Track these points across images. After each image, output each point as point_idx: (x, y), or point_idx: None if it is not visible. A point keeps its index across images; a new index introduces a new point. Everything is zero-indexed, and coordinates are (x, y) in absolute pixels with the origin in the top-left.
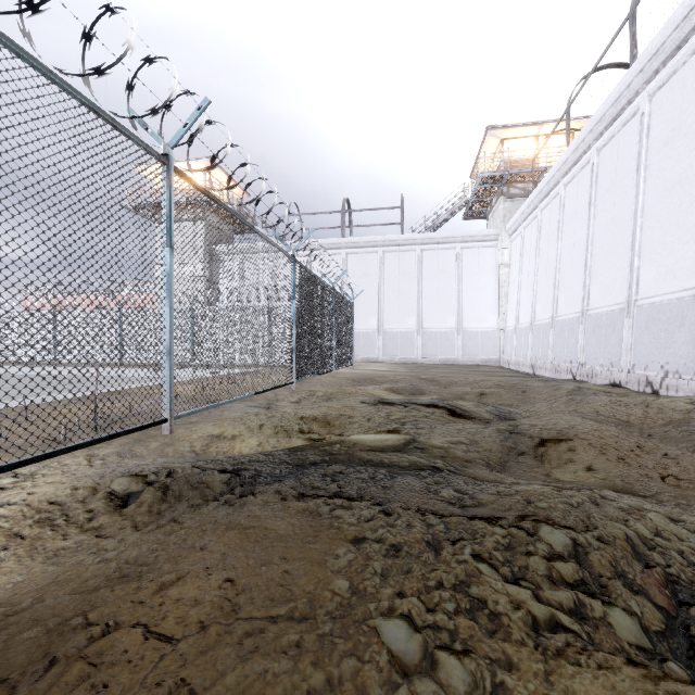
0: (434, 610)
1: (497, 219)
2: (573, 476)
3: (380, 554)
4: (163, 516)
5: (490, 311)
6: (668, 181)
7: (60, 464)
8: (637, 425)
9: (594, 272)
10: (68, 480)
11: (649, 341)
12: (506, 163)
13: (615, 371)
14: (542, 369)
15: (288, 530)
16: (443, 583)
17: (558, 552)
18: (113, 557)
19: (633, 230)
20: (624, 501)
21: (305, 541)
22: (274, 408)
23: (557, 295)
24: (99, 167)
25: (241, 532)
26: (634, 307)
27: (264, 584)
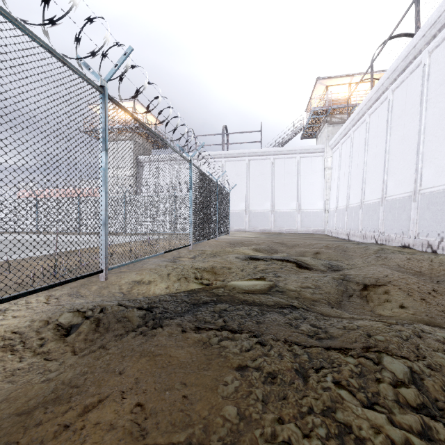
0: (309, 436)
1: (323, 138)
2: (391, 312)
3: (260, 381)
4: (95, 343)
5: (319, 198)
6: (442, 110)
7: (26, 302)
8: (427, 274)
9: (390, 171)
10: (29, 315)
11: (430, 217)
12: (329, 101)
13: (405, 238)
14: (354, 236)
15: (187, 358)
16: (313, 409)
17: (400, 379)
18: (54, 378)
19: (418, 143)
20: (438, 334)
21: (200, 368)
22: (177, 262)
23: (364, 187)
24: (53, 92)
25: (151, 359)
26: (419, 195)
27: (167, 409)
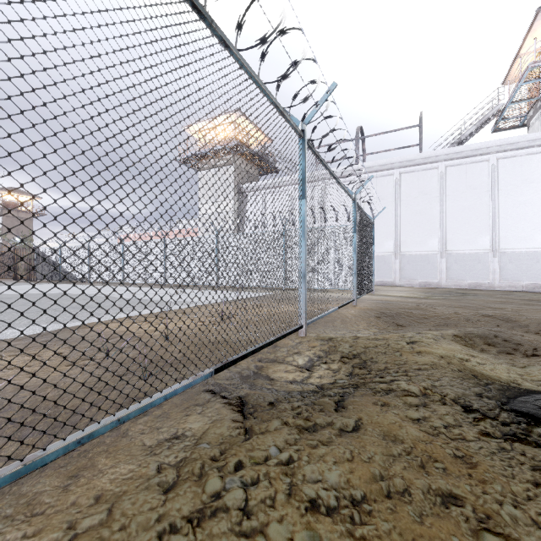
0: None
1: None
2: None
3: None
4: None
5: (538, 228)
6: None
7: None
8: None
9: None
10: None
11: None
12: None
13: None
14: None
15: None
16: None
17: None
18: None
19: None
20: None
21: None
22: (248, 418)
23: None
24: None
25: None
26: None
27: None
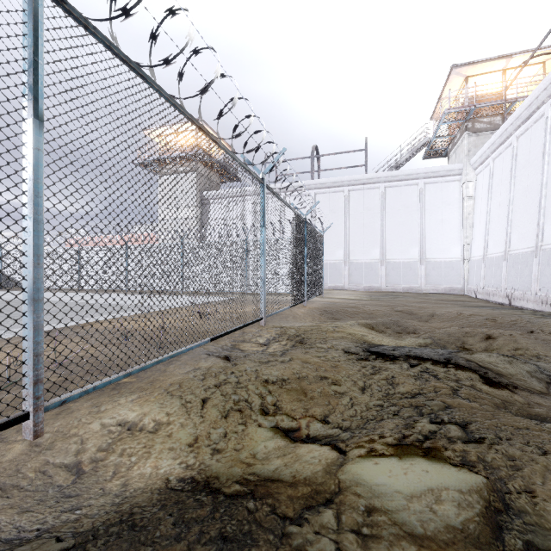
0: None
1: (461, 155)
2: None
3: None
4: None
5: (453, 242)
6: None
7: None
8: None
9: None
10: None
11: None
12: (471, 99)
13: None
14: (522, 300)
15: None
16: None
17: None
18: None
19: None
20: None
21: None
22: (233, 361)
23: (543, 223)
24: None
25: None
26: None
27: None
